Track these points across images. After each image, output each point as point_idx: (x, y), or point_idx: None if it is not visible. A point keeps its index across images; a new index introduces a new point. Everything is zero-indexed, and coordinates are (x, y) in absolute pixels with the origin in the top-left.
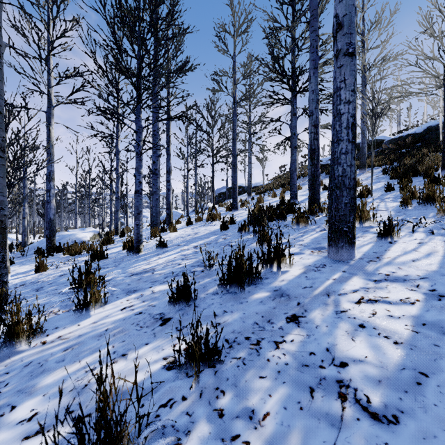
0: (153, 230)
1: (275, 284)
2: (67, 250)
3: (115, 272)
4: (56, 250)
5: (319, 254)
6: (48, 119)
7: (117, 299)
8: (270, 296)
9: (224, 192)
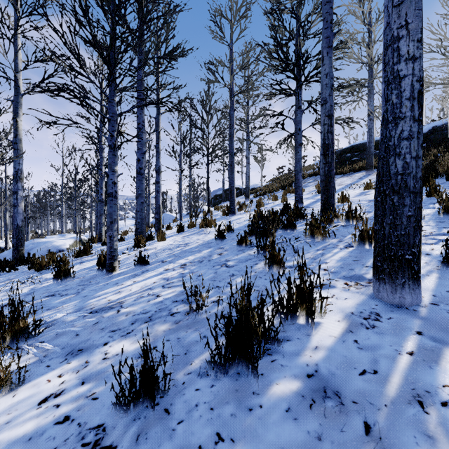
0: (137, 239)
1: (305, 356)
2: (33, 263)
3: (71, 304)
4: (24, 262)
5: (359, 289)
6: (15, 110)
7: (45, 370)
8: (303, 393)
9: (221, 194)
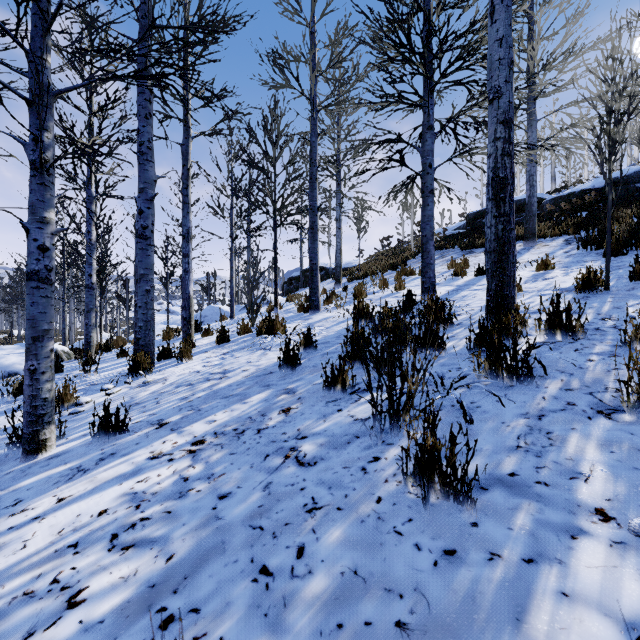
0: (133, 360)
1: None
2: None
3: None
4: None
5: None
6: None
7: None
8: None
9: (298, 277)
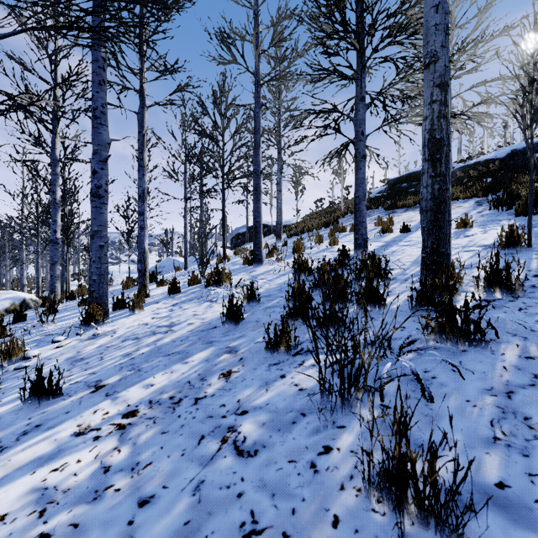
0: (86, 312)
1: None
2: None
3: None
4: None
5: None
6: None
7: None
8: None
9: (244, 233)
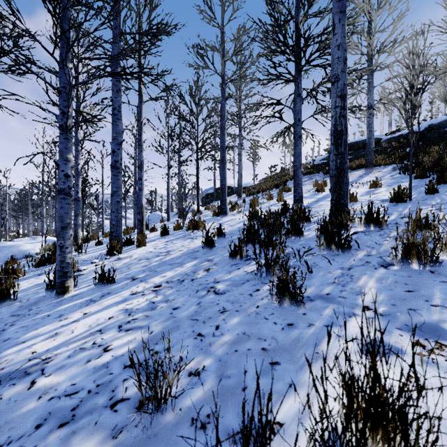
0: (110, 245)
1: None
2: None
3: None
4: None
5: None
6: None
7: None
8: None
9: (212, 193)
